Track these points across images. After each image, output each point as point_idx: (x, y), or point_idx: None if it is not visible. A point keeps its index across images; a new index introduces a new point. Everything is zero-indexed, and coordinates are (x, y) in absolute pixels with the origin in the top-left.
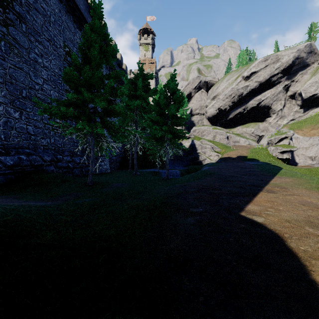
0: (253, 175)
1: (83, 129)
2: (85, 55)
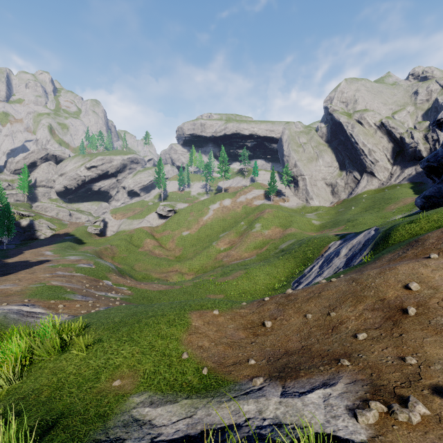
0: (45, 245)
1: None
2: None
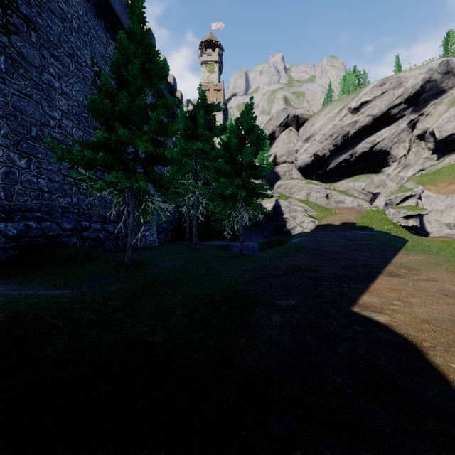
0: (366, 251)
1: (119, 183)
2: (121, 75)
